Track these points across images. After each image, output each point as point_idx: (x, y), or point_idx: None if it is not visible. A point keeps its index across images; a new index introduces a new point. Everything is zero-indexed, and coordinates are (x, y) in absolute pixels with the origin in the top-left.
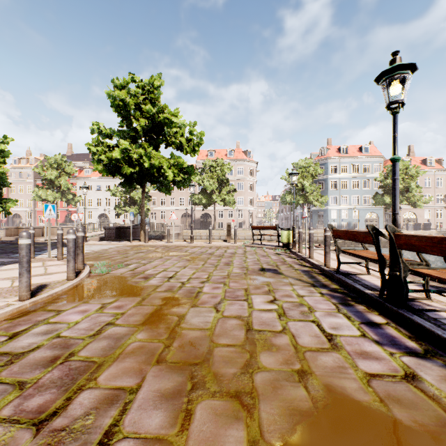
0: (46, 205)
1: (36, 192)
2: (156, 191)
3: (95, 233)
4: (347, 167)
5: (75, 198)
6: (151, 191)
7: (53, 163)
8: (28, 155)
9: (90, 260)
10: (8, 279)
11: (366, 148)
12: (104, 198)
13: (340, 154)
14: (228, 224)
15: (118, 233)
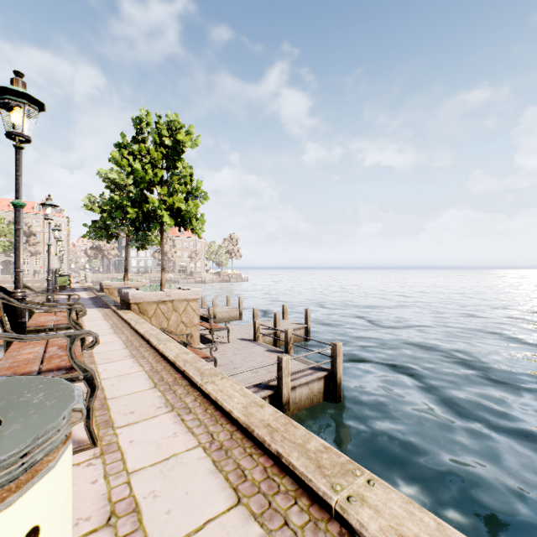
0: None
1: None
2: None
3: None
4: None
5: None
6: None
7: None
8: None
9: None
10: None
11: None
12: None
13: None
14: (34, 270)
15: None
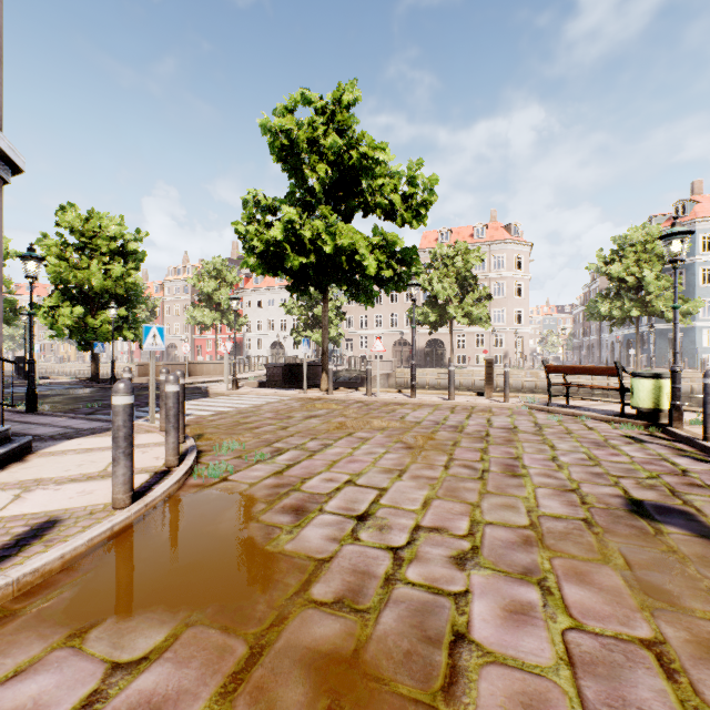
0: (146, 328)
1: (191, 313)
2: (353, 305)
3: (259, 373)
4: None
5: (239, 320)
6: (345, 306)
7: (211, 270)
8: (185, 262)
9: (217, 434)
10: (21, 485)
11: None
12: (278, 319)
13: None
14: (487, 361)
15: (288, 374)
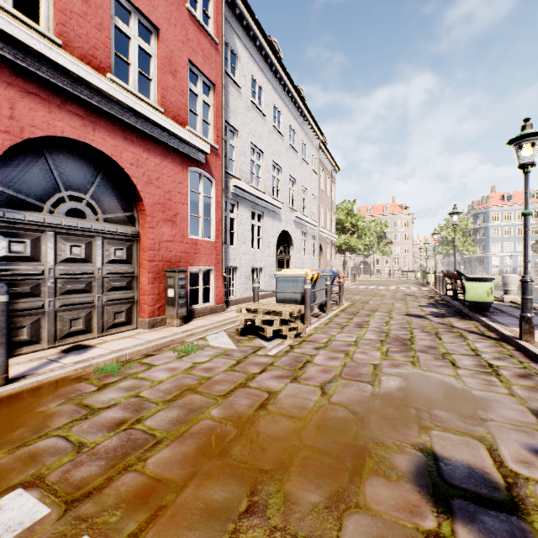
0: None
1: None
2: None
3: None
4: (511, 214)
5: None
6: None
7: None
8: None
9: None
10: None
11: (536, 193)
12: None
13: (503, 202)
14: (389, 270)
15: None
